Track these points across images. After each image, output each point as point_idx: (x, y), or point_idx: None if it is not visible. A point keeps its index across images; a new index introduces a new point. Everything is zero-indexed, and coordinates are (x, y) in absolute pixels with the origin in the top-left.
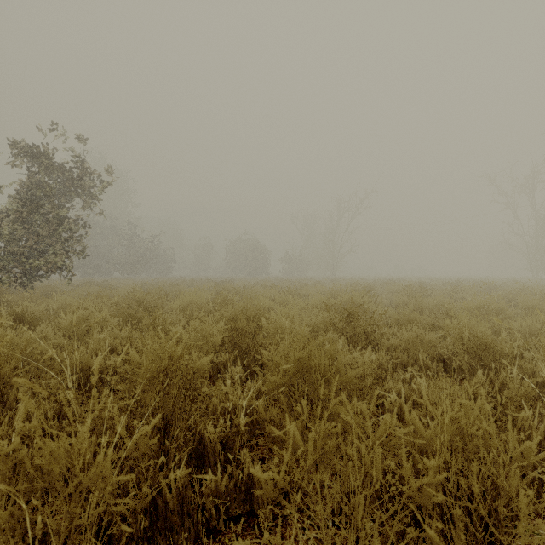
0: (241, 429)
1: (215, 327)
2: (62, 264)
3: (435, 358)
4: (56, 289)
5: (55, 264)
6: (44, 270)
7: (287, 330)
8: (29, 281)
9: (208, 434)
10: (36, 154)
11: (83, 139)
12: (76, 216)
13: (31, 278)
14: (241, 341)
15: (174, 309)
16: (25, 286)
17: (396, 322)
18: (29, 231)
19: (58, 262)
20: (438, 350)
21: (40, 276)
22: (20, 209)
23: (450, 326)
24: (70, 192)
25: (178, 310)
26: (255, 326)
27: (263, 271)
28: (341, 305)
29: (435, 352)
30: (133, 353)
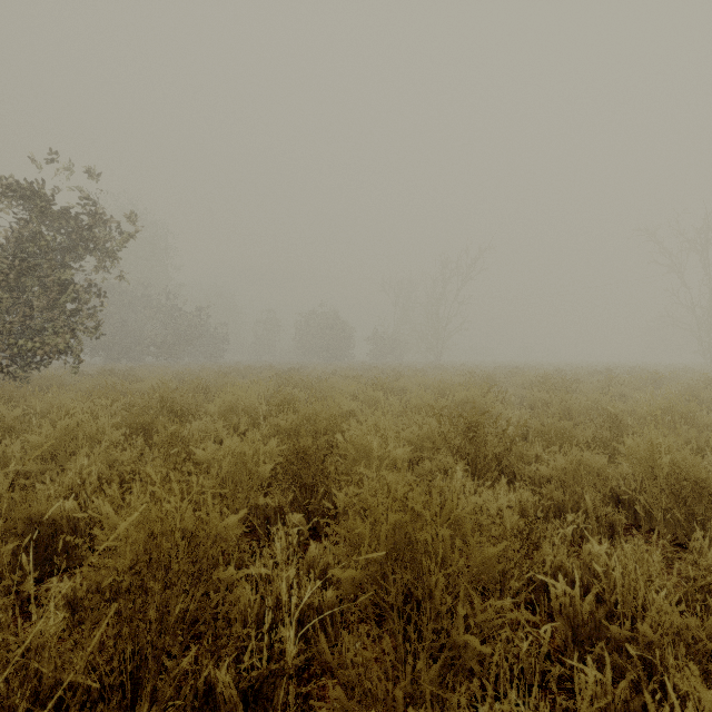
0: (288, 665)
1: (261, 449)
2: (68, 346)
3: (606, 497)
4: (58, 382)
5: (56, 347)
6: (40, 355)
7: (375, 453)
8: (22, 370)
9: (219, 689)
10: (29, 195)
11: (95, 174)
12: (87, 281)
13: (25, 366)
14: (304, 471)
15: (212, 414)
16: (16, 377)
17: (538, 435)
18: (20, 301)
19: (59, 344)
20: (610, 484)
21: (37, 363)
22: (6, 271)
23: (634, 449)
24: (78, 247)
25: (216, 416)
26: (328, 442)
27: (345, 354)
28: (458, 412)
29: (608, 488)
30: (106, 509)
